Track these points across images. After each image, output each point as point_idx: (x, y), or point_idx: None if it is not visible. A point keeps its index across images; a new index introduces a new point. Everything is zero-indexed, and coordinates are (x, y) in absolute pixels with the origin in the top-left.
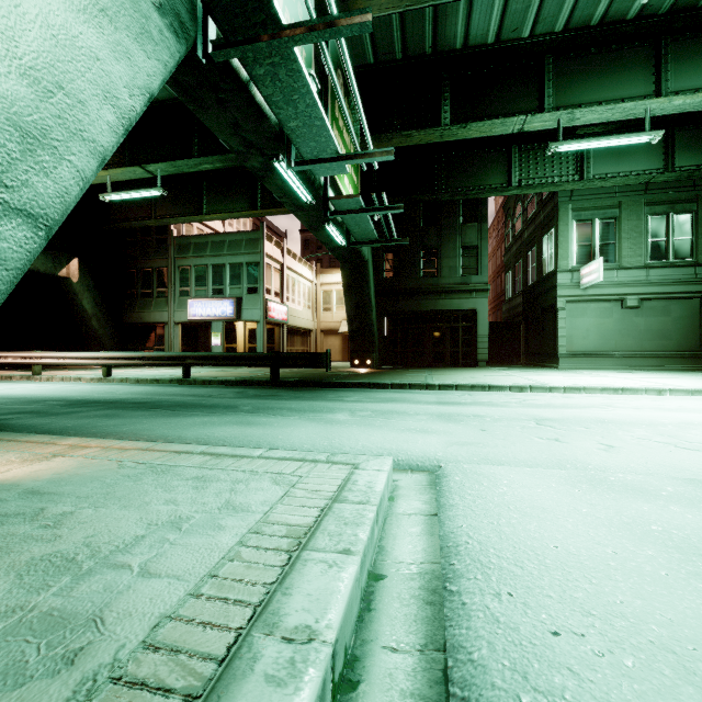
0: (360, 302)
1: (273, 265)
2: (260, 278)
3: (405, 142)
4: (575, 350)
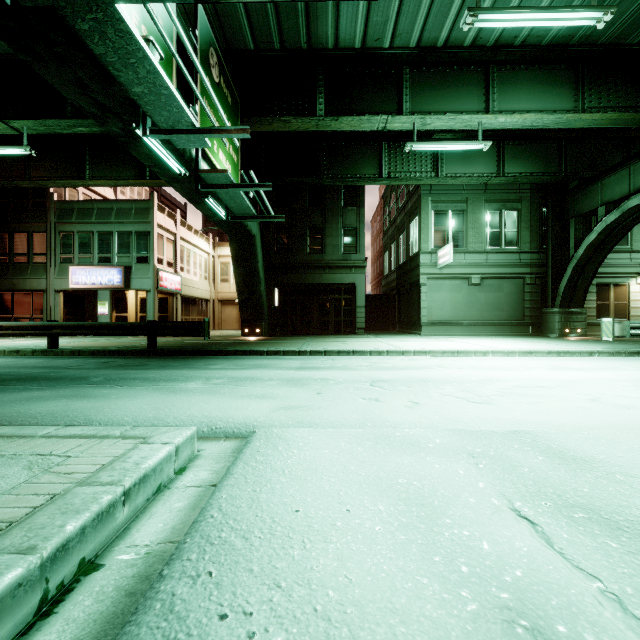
0: (248, 274)
1: (166, 236)
2: (150, 247)
3: (285, 127)
4: (434, 319)
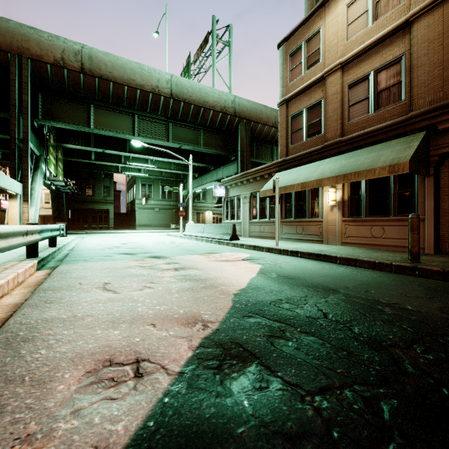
0: (59, 205)
1: None
2: None
3: (79, 160)
4: (141, 224)
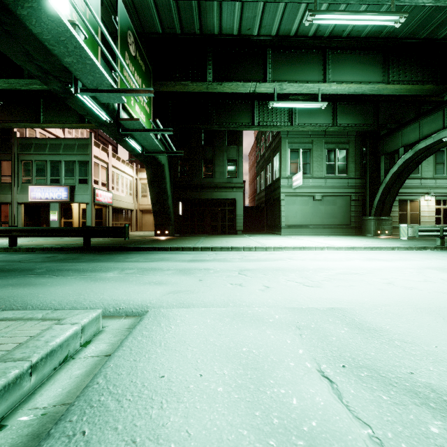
0: (160, 192)
1: (100, 164)
2: (89, 172)
3: (184, 88)
4: (290, 224)
